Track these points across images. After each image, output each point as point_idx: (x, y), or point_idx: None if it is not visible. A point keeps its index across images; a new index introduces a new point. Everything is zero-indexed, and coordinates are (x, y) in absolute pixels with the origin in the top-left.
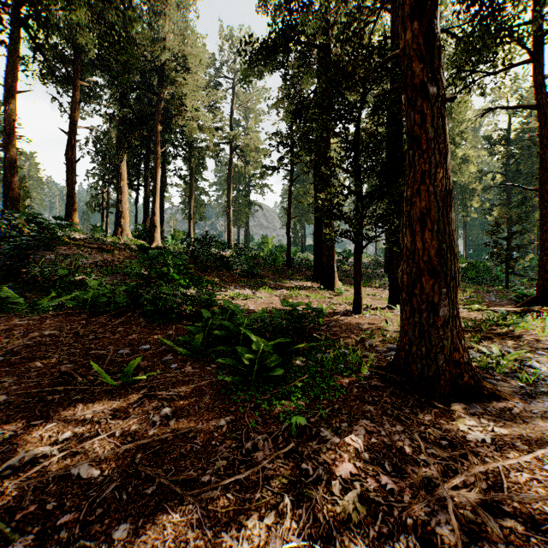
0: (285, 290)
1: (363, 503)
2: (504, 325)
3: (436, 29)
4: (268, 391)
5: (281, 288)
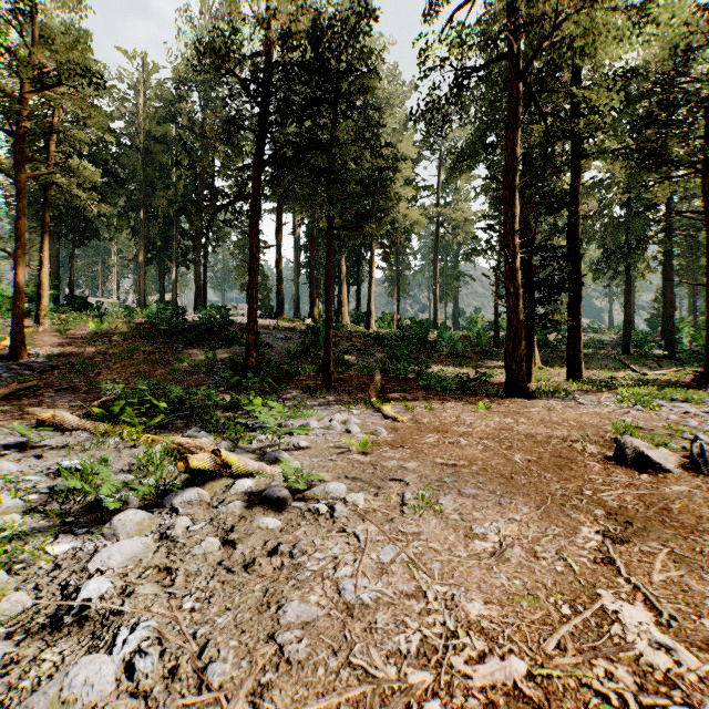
0: (484, 369)
1: (466, 400)
2: (609, 387)
3: (515, 268)
4: (452, 393)
5: (481, 367)
